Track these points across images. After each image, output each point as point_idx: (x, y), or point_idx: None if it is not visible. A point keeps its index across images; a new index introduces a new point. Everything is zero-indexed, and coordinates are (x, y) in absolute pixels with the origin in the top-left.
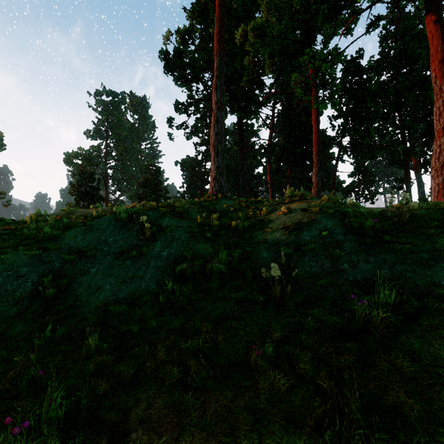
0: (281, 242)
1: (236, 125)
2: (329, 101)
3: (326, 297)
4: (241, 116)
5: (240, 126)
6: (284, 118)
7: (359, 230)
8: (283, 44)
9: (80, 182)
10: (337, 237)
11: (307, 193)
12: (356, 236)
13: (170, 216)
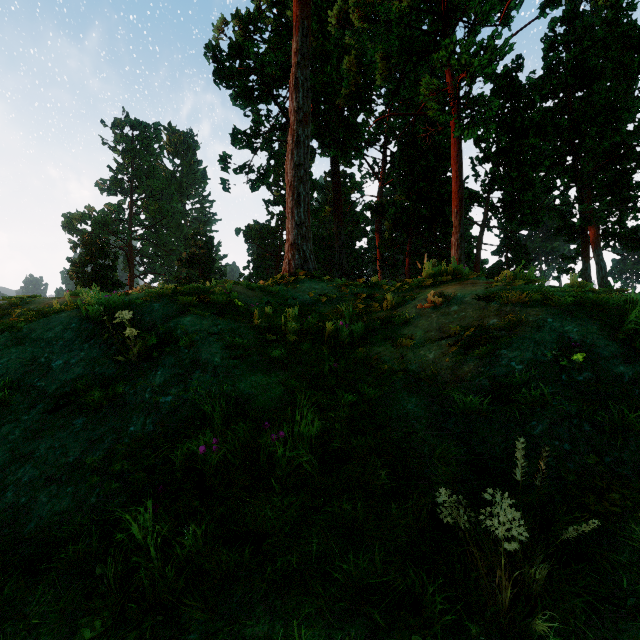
0: (443, 373)
1: (329, 176)
2: (481, 126)
3: None
4: (337, 156)
5: (335, 172)
6: (402, 161)
7: None
8: (404, 36)
9: (85, 258)
10: (611, 368)
11: (465, 268)
12: None
13: (196, 310)
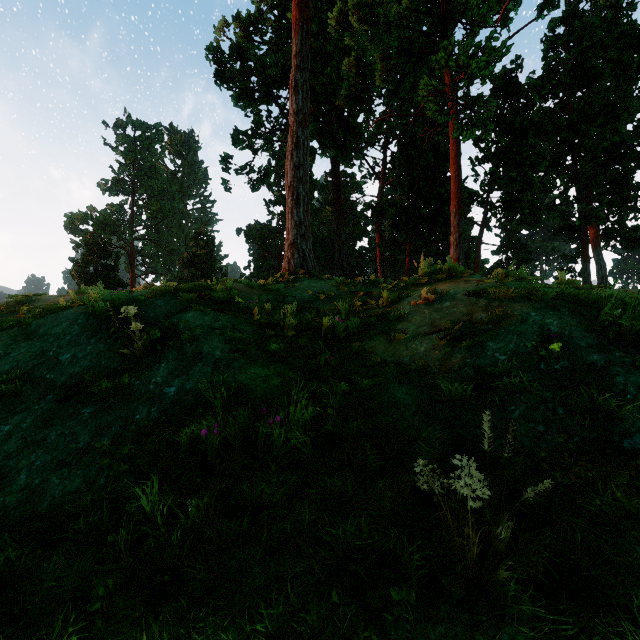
0: (433, 364)
1: (329, 176)
2: (479, 126)
3: (630, 564)
4: (337, 156)
5: (335, 172)
6: (402, 161)
7: (637, 339)
8: (403, 38)
9: (87, 258)
10: (586, 357)
11: (460, 266)
12: (638, 355)
13: (198, 307)
